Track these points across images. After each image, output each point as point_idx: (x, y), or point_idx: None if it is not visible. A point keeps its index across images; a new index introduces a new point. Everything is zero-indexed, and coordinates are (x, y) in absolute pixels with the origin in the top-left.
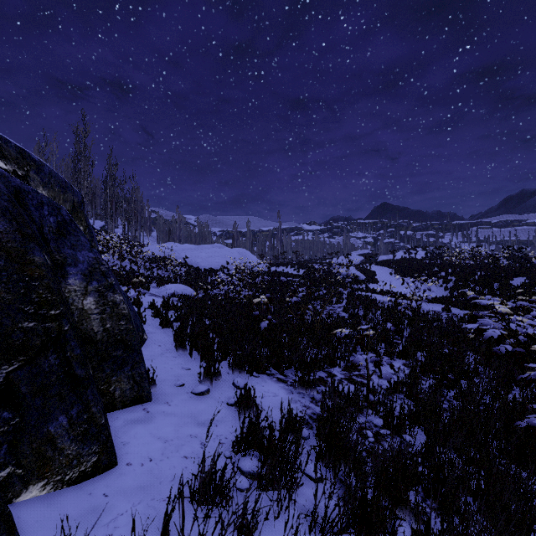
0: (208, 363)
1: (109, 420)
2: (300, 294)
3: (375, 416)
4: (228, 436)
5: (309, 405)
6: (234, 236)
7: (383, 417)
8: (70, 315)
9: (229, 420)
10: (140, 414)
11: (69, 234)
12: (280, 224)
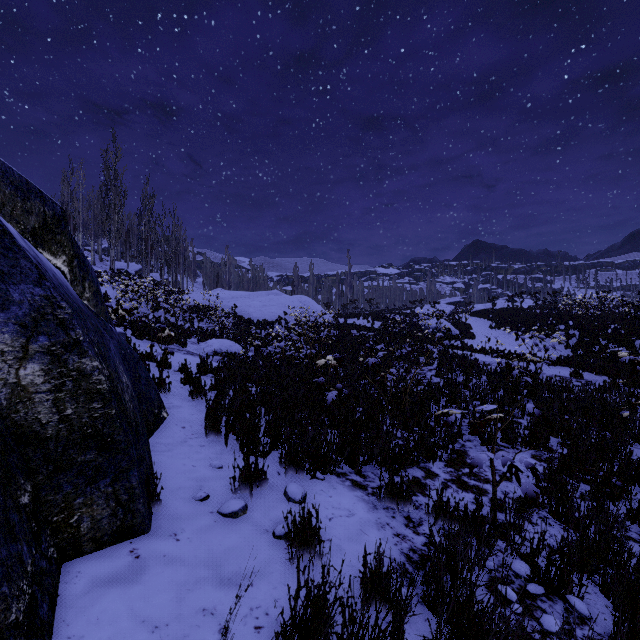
0: (247, 462)
1: (61, 581)
2: (379, 353)
3: (512, 554)
4: (270, 610)
5: (404, 533)
6: (295, 281)
7: (530, 562)
8: None
9: (275, 571)
10: (122, 562)
11: None
12: (350, 266)
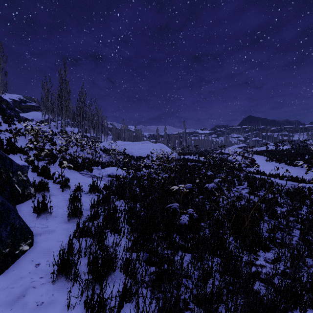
0: None
1: None
2: (215, 180)
3: None
4: None
5: None
6: (157, 137)
7: None
8: None
9: None
10: None
11: None
12: (185, 128)
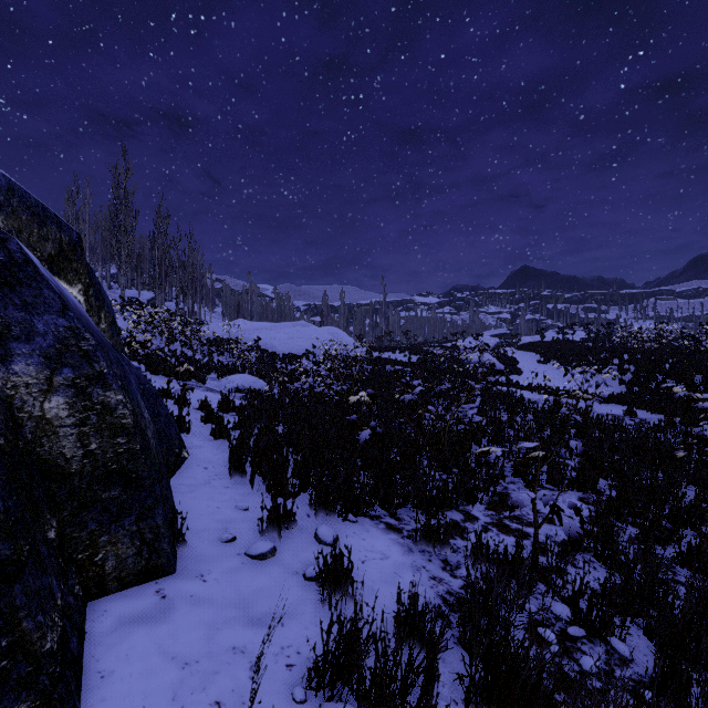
0: (276, 503)
1: (87, 619)
2: (416, 389)
3: (553, 597)
4: (301, 649)
5: (440, 576)
6: (324, 311)
7: (571, 604)
8: (5, 430)
9: (306, 612)
10: (148, 602)
11: (21, 285)
12: (385, 294)
